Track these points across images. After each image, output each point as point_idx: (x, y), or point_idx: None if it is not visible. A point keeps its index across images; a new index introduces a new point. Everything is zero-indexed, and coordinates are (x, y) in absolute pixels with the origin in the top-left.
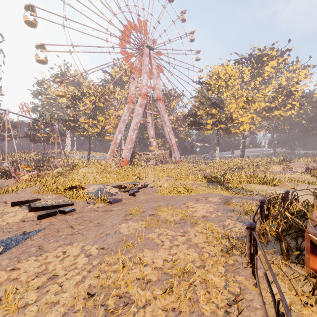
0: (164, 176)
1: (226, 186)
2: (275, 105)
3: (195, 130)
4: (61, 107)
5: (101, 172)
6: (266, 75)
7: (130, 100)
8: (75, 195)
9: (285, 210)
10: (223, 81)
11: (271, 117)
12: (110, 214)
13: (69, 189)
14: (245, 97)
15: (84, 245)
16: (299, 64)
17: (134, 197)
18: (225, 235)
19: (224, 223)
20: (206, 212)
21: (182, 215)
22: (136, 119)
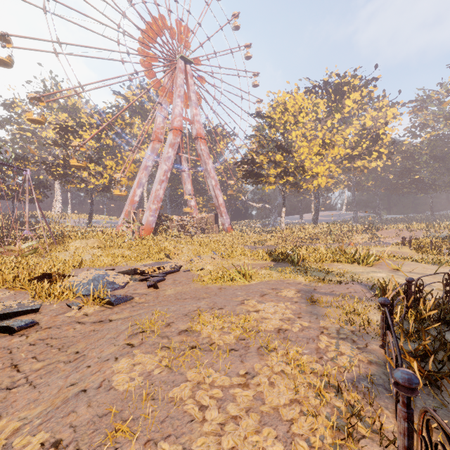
0: (207, 252)
1: (302, 268)
2: (358, 153)
3: (253, 184)
4: (43, 144)
5: (106, 247)
6: (346, 111)
7: (156, 137)
8: (44, 291)
9: (412, 312)
10: (291, 116)
11: (353, 169)
12: (105, 330)
13: (37, 279)
14: (321, 140)
15: (20, 426)
16: (387, 100)
17: (157, 291)
18: (327, 375)
19: (317, 345)
20: (282, 321)
21: (240, 330)
22: (165, 165)
